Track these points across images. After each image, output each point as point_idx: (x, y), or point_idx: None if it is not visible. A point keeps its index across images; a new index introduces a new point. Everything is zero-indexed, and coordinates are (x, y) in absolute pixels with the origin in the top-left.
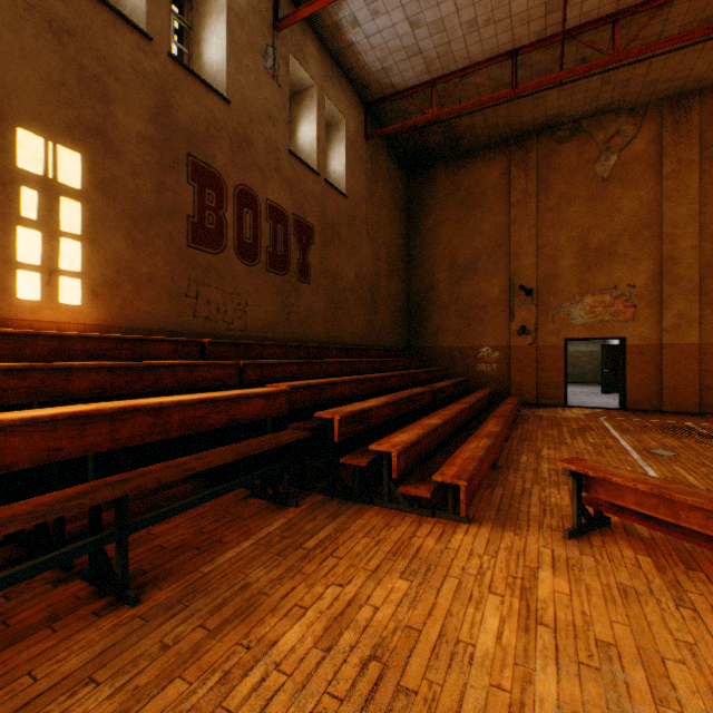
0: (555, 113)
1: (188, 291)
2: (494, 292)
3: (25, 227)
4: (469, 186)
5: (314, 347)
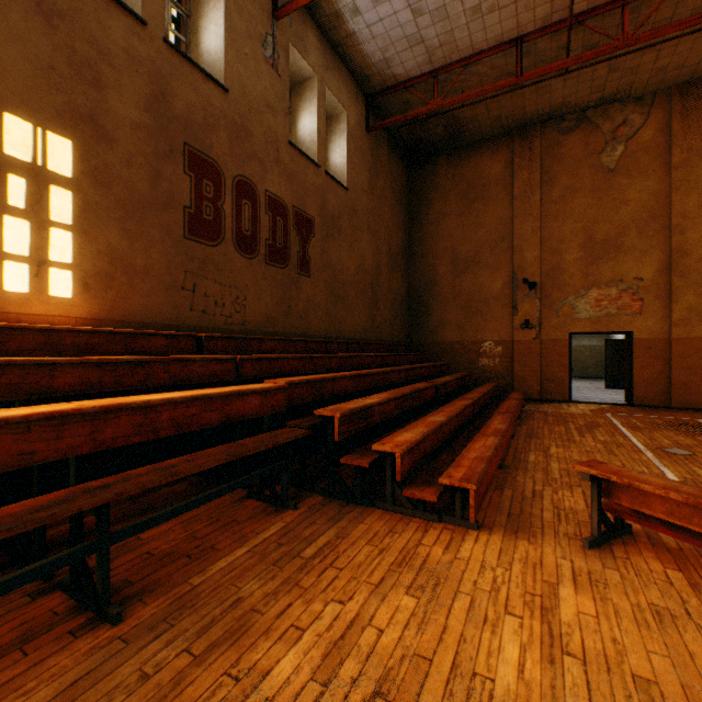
0: (559, 103)
1: (185, 284)
2: (496, 286)
3: (12, 216)
4: (471, 179)
5: (314, 341)
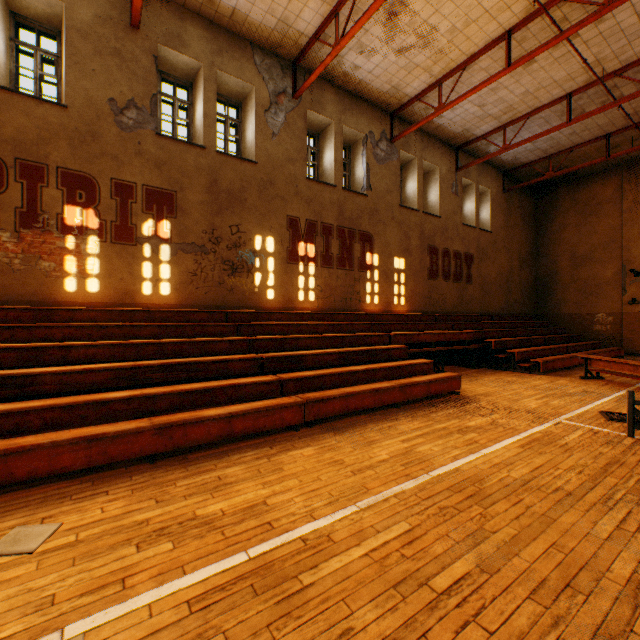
0: None
1: (427, 296)
2: (607, 274)
3: (395, 284)
4: (586, 200)
5: (475, 315)
